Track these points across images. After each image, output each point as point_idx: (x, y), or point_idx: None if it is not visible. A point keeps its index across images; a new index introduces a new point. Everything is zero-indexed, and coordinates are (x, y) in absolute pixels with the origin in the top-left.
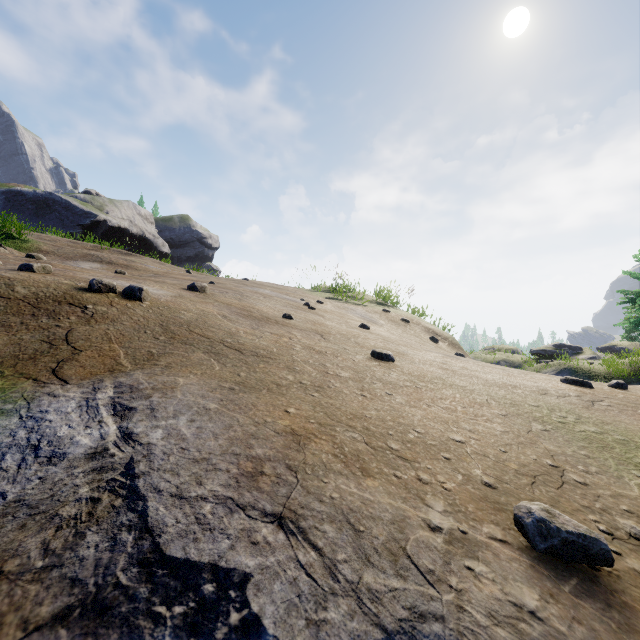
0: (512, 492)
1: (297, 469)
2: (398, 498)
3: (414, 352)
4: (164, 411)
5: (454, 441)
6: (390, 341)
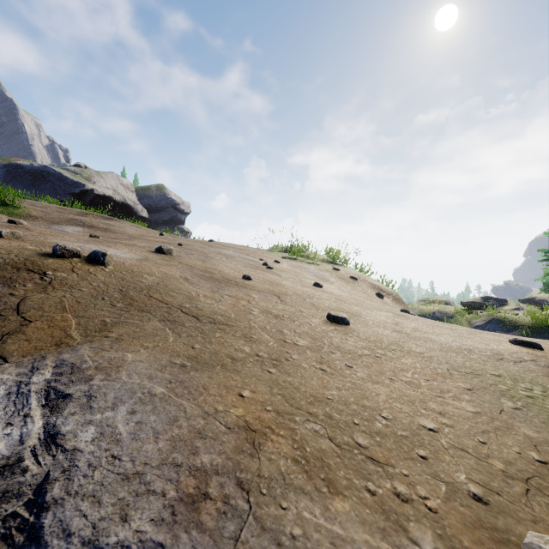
0: (507, 508)
1: (250, 486)
2: (375, 530)
3: (366, 312)
4: (103, 399)
5: (426, 429)
6: (342, 300)
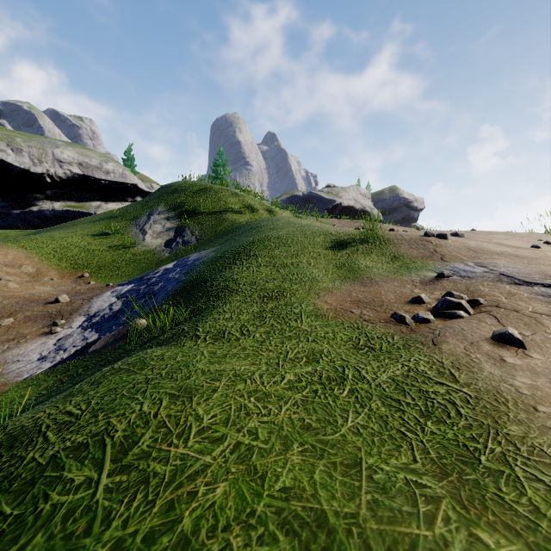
0: None
1: None
2: None
3: None
4: (499, 267)
5: None
6: None
